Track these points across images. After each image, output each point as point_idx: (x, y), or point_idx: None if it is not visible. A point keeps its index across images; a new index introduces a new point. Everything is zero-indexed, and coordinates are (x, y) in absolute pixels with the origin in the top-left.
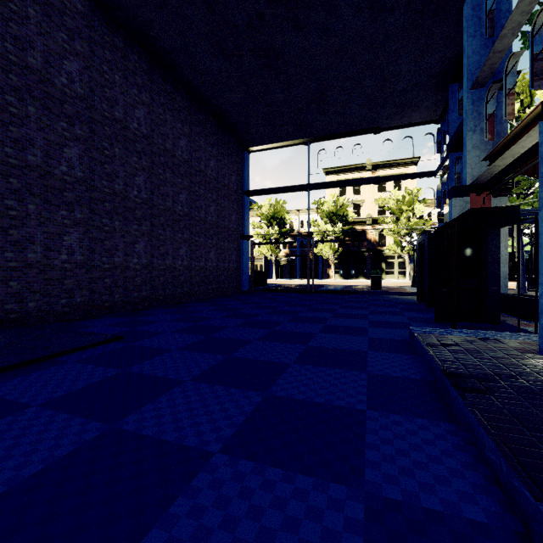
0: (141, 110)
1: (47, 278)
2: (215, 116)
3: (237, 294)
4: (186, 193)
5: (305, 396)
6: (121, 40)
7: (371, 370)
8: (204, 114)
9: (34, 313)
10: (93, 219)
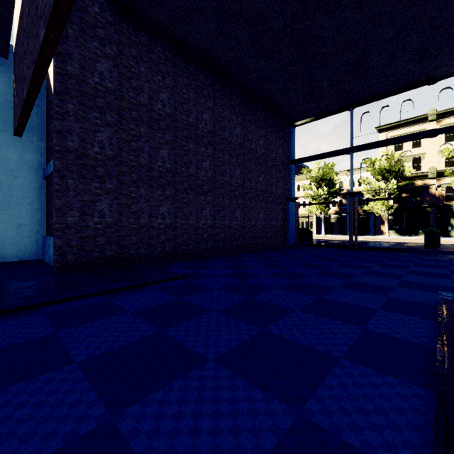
0: (207, 113)
1: (151, 234)
2: (263, 104)
3: (283, 248)
4: (240, 168)
5: (293, 337)
6: (194, 68)
7: (369, 327)
8: (254, 104)
9: (144, 256)
10: (176, 194)
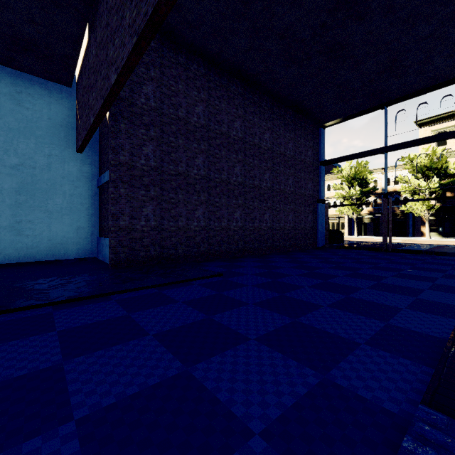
0: (238, 122)
1: (188, 236)
2: (292, 108)
3: (312, 250)
4: (269, 172)
5: (320, 326)
6: (226, 80)
7: (392, 322)
8: (283, 109)
9: (182, 256)
10: (210, 199)
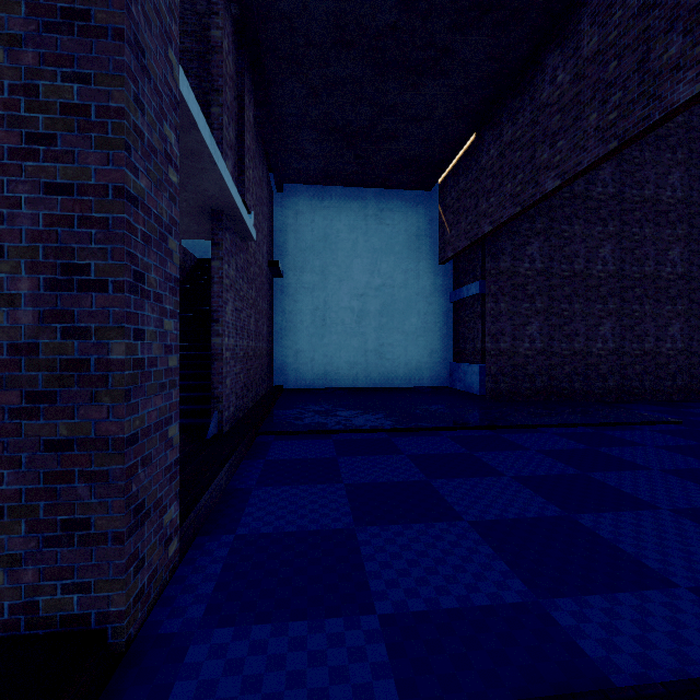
0: (675, 173)
1: (587, 364)
2: None
3: None
4: None
5: None
6: None
7: None
8: None
9: (578, 392)
10: (623, 307)
